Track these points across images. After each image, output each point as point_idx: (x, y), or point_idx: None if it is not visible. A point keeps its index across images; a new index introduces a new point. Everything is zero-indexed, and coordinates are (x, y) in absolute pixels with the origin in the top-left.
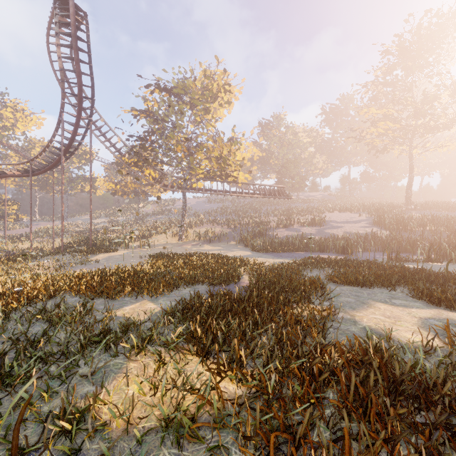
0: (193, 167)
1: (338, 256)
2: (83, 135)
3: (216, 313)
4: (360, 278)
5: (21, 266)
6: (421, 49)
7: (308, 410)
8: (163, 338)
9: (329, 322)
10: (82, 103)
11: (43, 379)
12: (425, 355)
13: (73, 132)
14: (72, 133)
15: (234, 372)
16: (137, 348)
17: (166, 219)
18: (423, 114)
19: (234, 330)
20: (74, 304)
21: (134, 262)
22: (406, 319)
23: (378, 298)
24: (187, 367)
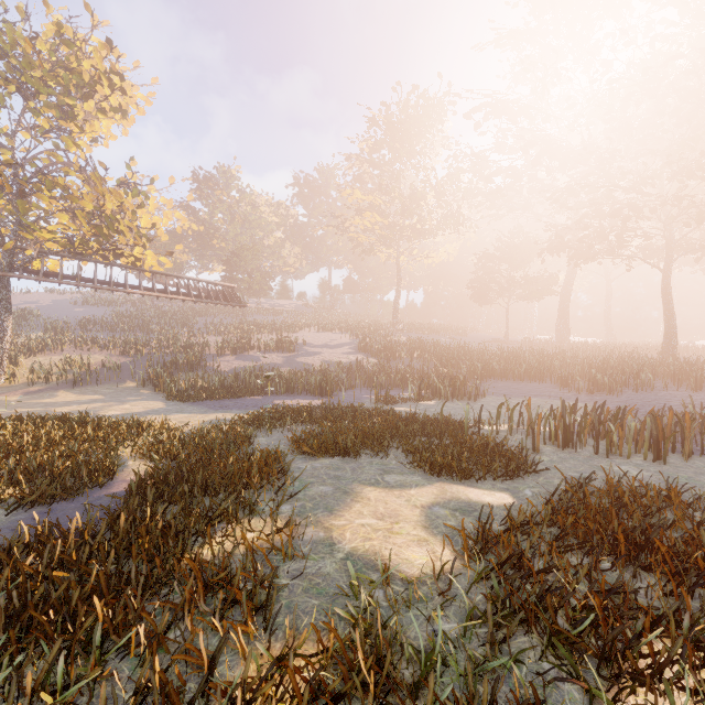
0: (26, 222)
1: (313, 401)
2: None
3: None
4: (342, 443)
5: None
6: (409, 131)
7: None
8: None
9: (286, 560)
10: None
11: None
12: (441, 605)
13: None
14: None
15: None
16: None
17: None
18: (411, 213)
19: None
20: None
21: None
22: (406, 515)
23: (367, 477)
24: None
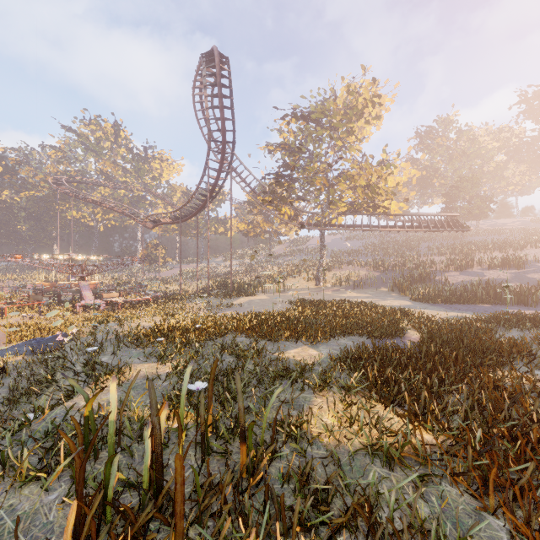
0: (334, 200)
1: None
2: (224, 179)
3: (390, 365)
4: None
5: (180, 306)
6: None
7: (531, 462)
8: (342, 382)
9: None
10: (225, 148)
11: (252, 398)
12: None
13: (216, 177)
14: (215, 179)
15: (428, 422)
16: (318, 387)
17: (299, 260)
18: None
19: (418, 384)
20: (243, 343)
21: (276, 307)
22: None
23: None
24: (373, 411)
